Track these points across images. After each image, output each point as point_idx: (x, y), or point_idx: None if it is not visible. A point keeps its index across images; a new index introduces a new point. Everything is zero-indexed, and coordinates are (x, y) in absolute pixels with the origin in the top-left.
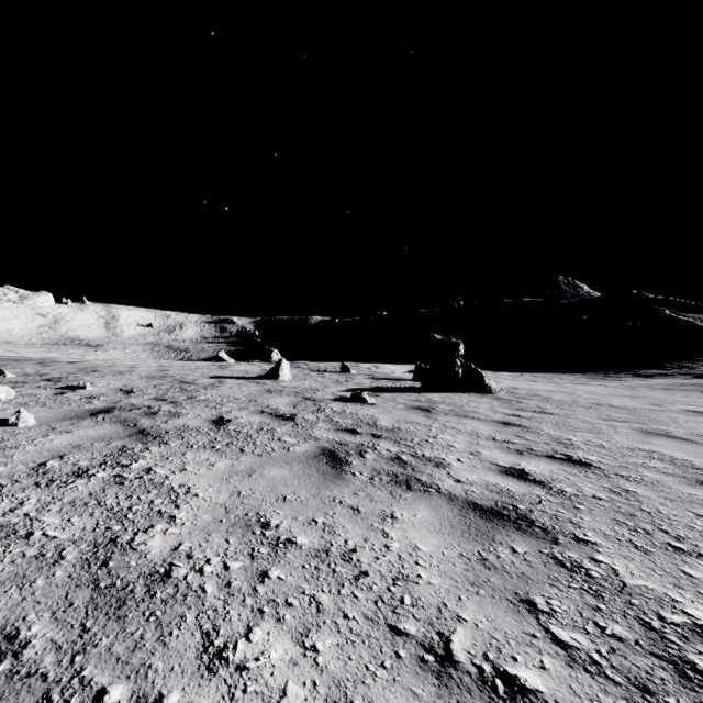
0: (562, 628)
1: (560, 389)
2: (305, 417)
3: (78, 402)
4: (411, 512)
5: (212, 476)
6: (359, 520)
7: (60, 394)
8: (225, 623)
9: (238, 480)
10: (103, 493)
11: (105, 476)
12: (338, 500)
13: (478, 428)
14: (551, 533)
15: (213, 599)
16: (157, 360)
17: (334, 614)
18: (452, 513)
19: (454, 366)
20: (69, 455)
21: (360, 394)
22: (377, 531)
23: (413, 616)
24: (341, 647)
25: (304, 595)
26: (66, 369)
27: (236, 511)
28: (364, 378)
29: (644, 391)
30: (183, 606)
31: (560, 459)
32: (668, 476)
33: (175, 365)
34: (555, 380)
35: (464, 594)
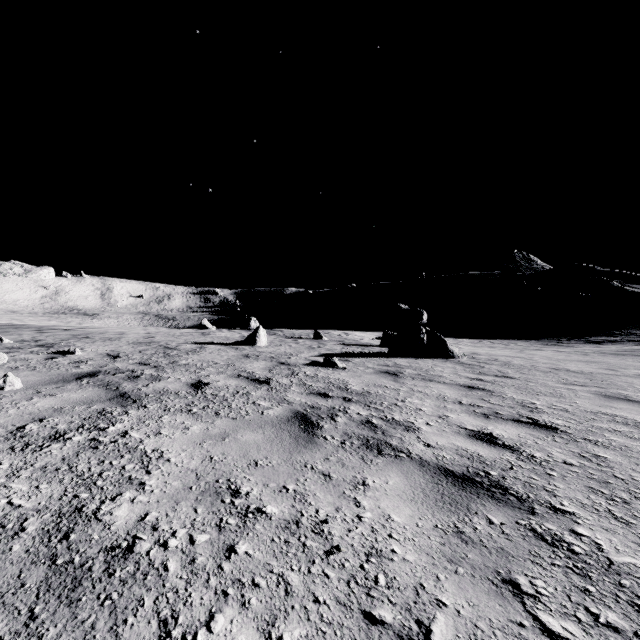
0: (552, 616)
1: (518, 354)
2: (280, 381)
3: (66, 366)
4: (383, 478)
5: (186, 440)
6: (331, 487)
7: (51, 359)
8: (186, 608)
9: (212, 444)
10: (76, 458)
11: (81, 440)
12: (310, 465)
13: (444, 392)
14: (527, 502)
15: (175, 578)
16: (146, 328)
17: (303, 597)
18: (424, 480)
19: (419, 333)
20: (49, 418)
21: (332, 359)
22: (349, 499)
23: (389, 600)
24: (310, 639)
25: (272, 574)
26: (60, 336)
27: (207, 477)
28: (335, 344)
29: (597, 356)
30: (143, 588)
31: (526, 423)
32: (635, 440)
33: (161, 332)
34: (511, 346)
35: (442, 573)
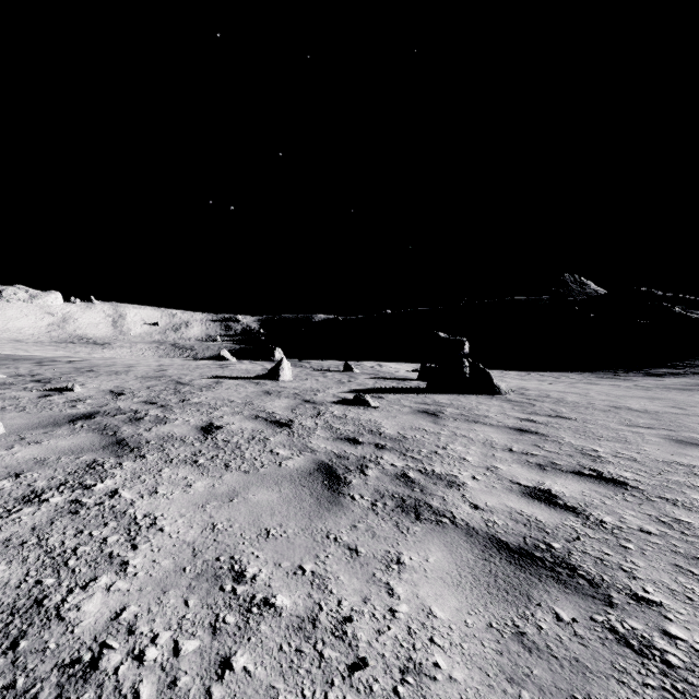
0: None
1: (572, 389)
2: (303, 424)
3: (61, 406)
4: (422, 554)
5: (186, 501)
6: (358, 566)
7: (45, 397)
8: None
9: (216, 507)
10: (49, 527)
11: (60, 501)
12: (333, 536)
13: (491, 437)
14: (601, 587)
15: None
16: (159, 359)
17: None
18: (472, 555)
19: (461, 366)
20: (27, 473)
21: (363, 397)
22: (379, 584)
23: None
24: None
25: None
26: (61, 369)
27: (206, 553)
28: (367, 378)
29: (660, 392)
30: None
31: (590, 476)
32: None
33: (175, 364)
34: (563, 379)
35: None
